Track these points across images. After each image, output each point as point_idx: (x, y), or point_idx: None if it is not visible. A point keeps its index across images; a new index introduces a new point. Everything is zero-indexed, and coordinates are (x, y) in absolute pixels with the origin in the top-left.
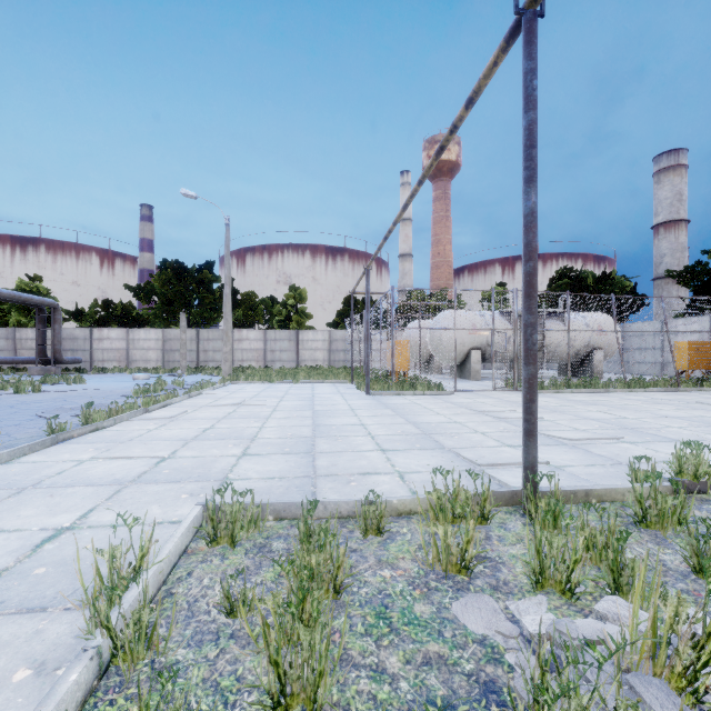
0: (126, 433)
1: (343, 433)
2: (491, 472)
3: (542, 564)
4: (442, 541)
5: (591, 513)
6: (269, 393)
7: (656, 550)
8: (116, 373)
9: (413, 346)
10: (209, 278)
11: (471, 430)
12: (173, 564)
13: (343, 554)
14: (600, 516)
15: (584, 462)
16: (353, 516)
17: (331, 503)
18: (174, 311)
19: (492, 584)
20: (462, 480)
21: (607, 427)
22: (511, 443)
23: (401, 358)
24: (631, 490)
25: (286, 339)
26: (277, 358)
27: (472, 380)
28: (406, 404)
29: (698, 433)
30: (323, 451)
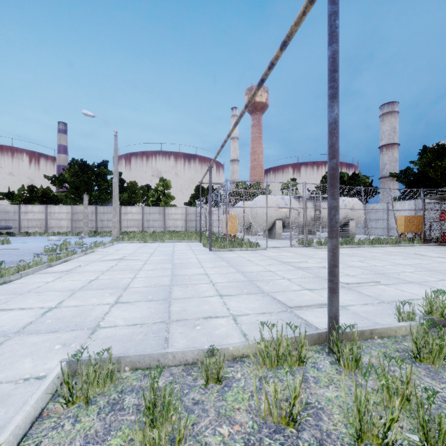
0: (27, 285)
1: (193, 282)
2: (299, 313)
3: (362, 421)
4: (273, 396)
5: (377, 349)
6: (143, 250)
7: (434, 385)
8: (37, 236)
9: (240, 218)
10: (104, 172)
11: (280, 277)
12: (22, 436)
13: (184, 427)
14: (399, 366)
15: (360, 302)
16: (197, 362)
17: (179, 353)
18: (80, 194)
19: (317, 437)
20: (279, 321)
21: (366, 272)
22: (308, 287)
23: (232, 226)
24: (401, 328)
25: (157, 213)
26: (151, 225)
27: (277, 239)
28: (235, 258)
29: (423, 276)
30: (177, 298)
